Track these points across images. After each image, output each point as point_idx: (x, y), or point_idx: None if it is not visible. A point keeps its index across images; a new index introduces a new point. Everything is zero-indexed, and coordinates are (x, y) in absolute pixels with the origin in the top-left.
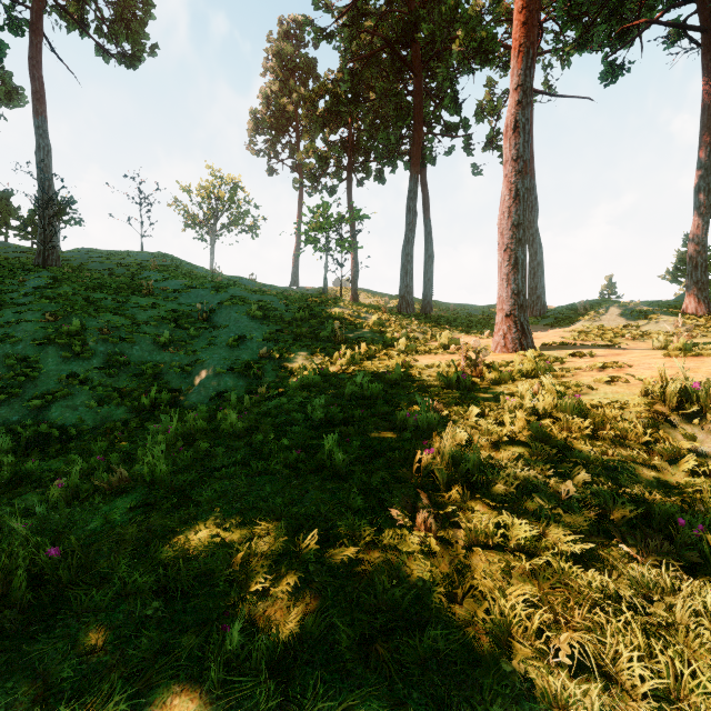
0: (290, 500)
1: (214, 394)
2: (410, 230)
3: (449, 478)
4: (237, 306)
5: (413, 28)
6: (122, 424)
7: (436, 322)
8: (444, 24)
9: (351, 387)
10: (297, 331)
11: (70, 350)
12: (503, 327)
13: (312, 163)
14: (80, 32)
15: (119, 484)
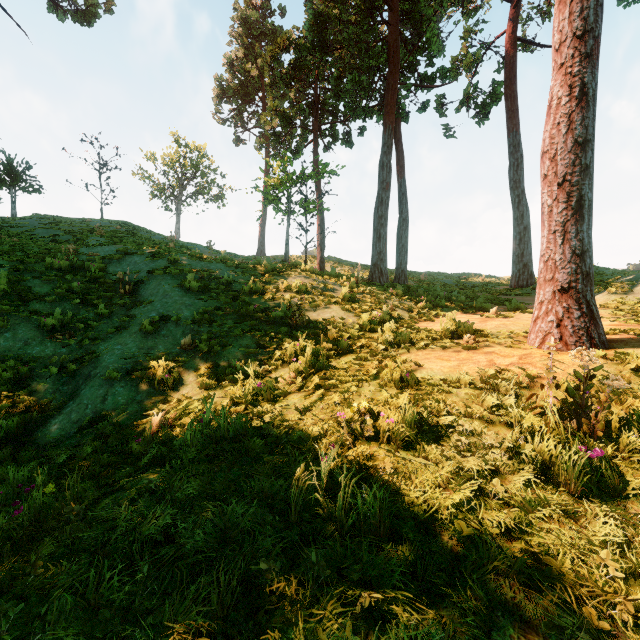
0: None
1: (88, 421)
2: (383, 189)
3: None
4: (171, 275)
5: None
6: None
7: (416, 294)
8: None
9: (304, 487)
10: (241, 309)
11: None
12: (556, 308)
13: (275, 122)
14: None
15: None
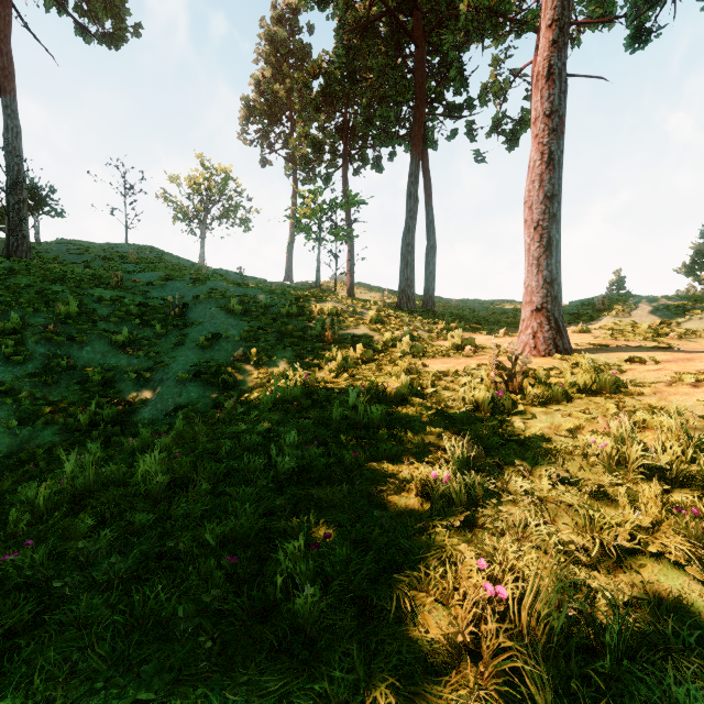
0: None
1: (172, 409)
2: (411, 218)
3: (552, 673)
4: (215, 299)
5: None
6: (46, 450)
7: (440, 319)
8: None
9: (341, 409)
10: (281, 329)
11: (0, 352)
12: (533, 323)
13: (305, 148)
14: (57, 9)
15: None
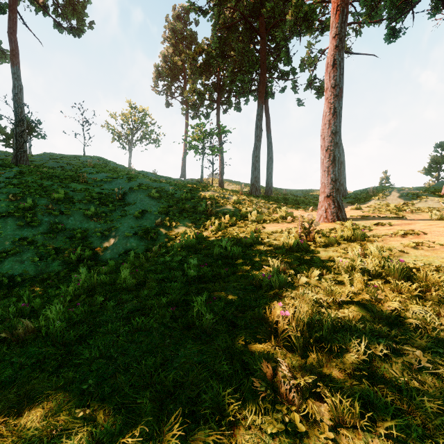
0: (161, 361)
1: (123, 252)
2: (258, 140)
3: (304, 339)
4: (142, 190)
5: (260, 6)
6: (55, 274)
7: (275, 201)
8: (281, 4)
9: (218, 249)
10: (182, 207)
11: (23, 220)
12: (325, 204)
13: (194, 98)
14: (43, 13)
15: (24, 335)
